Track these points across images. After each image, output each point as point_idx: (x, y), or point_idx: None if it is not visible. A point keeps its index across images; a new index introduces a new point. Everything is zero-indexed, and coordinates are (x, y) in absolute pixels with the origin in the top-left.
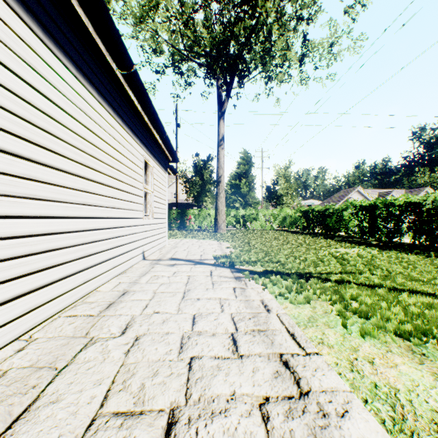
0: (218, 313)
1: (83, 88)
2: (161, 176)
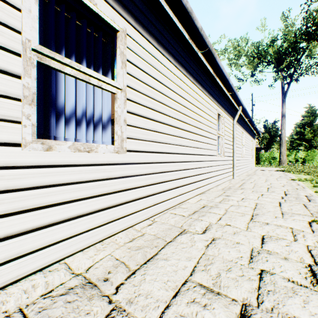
0: (276, 173)
1: (247, 134)
2: (253, 143)
